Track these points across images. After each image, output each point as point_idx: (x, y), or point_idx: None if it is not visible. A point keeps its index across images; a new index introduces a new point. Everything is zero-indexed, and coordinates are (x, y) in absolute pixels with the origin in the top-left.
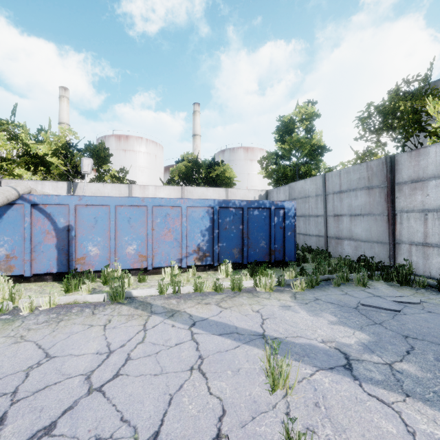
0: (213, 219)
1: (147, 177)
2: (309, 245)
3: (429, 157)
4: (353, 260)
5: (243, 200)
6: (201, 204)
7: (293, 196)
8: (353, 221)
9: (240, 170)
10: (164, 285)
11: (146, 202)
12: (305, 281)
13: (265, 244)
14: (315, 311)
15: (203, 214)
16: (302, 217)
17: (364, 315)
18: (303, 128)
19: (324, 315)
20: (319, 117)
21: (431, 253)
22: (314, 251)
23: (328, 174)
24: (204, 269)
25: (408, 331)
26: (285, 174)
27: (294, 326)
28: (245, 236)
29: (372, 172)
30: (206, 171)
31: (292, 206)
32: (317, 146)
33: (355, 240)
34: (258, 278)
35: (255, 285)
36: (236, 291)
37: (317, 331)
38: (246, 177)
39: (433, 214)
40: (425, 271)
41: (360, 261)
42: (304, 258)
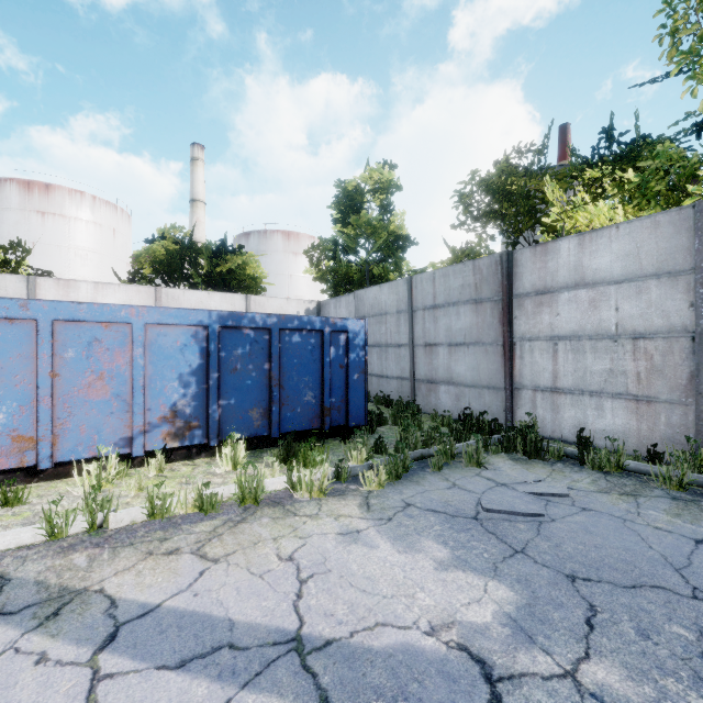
0: (207, 351)
1: (95, 270)
2: (386, 393)
3: (560, 256)
4: (458, 420)
5: (270, 314)
6: (179, 319)
7: (362, 313)
8: (454, 353)
9: (277, 268)
10: (62, 515)
11: (35, 311)
12: (385, 468)
13: (312, 397)
14: (408, 536)
15: (186, 341)
16: (376, 347)
17: (493, 533)
18: (376, 205)
19: (426, 545)
20: (400, 190)
21: (562, 403)
22: (396, 405)
23: (416, 278)
24: (188, 455)
25: (571, 563)
26: (349, 276)
27: (369, 592)
28: (276, 383)
29: (481, 276)
30: (209, 262)
31: (361, 328)
32: (398, 235)
33: (456, 384)
34: (296, 471)
35: (290, 486)
36: (250, 504)
37: (418, 595)
38: (287, 281)
39: (565, 343)
40: (555, 431)
41: (466, 420)
42: (381, 419)
